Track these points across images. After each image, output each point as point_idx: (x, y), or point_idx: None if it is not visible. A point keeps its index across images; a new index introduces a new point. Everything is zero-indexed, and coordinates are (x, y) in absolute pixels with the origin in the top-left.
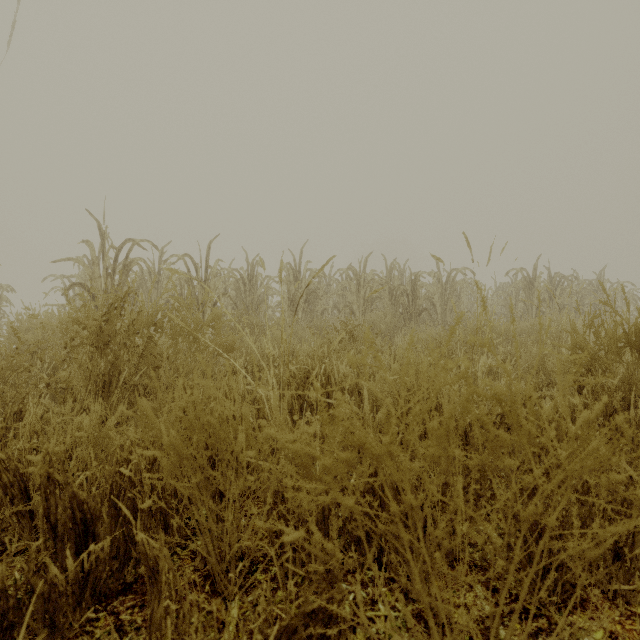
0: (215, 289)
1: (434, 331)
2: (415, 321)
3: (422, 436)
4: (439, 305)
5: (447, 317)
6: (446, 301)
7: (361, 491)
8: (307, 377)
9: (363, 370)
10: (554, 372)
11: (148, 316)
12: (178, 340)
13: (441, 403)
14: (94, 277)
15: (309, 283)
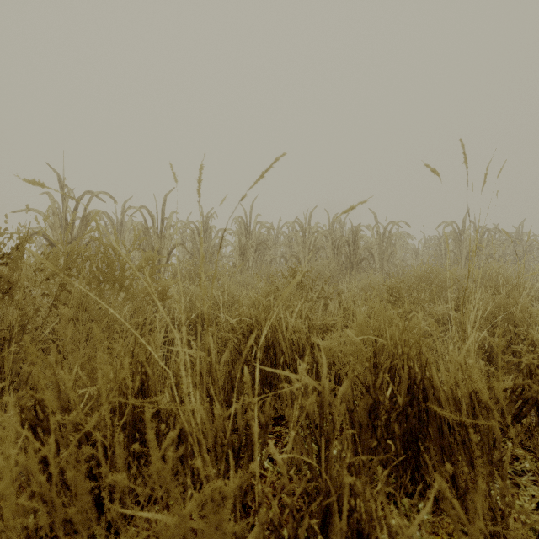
0: (170, 239)
1: (379, 278)
2: (356, 269)
3: (403, 420)
4: (377, 255)
5: (384, 266)
6: (383, 251)
7: (326, 533)
8: (250, 330)
9: (315, 321)
10: (523, 322)
11: (65, 259)
12: (104, 287)
13: (432, 376)
14: (54, 227)
15: (242, 198)
